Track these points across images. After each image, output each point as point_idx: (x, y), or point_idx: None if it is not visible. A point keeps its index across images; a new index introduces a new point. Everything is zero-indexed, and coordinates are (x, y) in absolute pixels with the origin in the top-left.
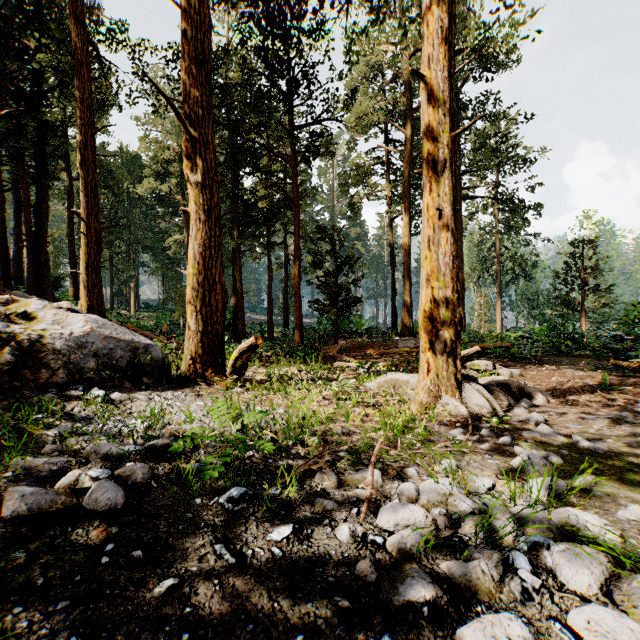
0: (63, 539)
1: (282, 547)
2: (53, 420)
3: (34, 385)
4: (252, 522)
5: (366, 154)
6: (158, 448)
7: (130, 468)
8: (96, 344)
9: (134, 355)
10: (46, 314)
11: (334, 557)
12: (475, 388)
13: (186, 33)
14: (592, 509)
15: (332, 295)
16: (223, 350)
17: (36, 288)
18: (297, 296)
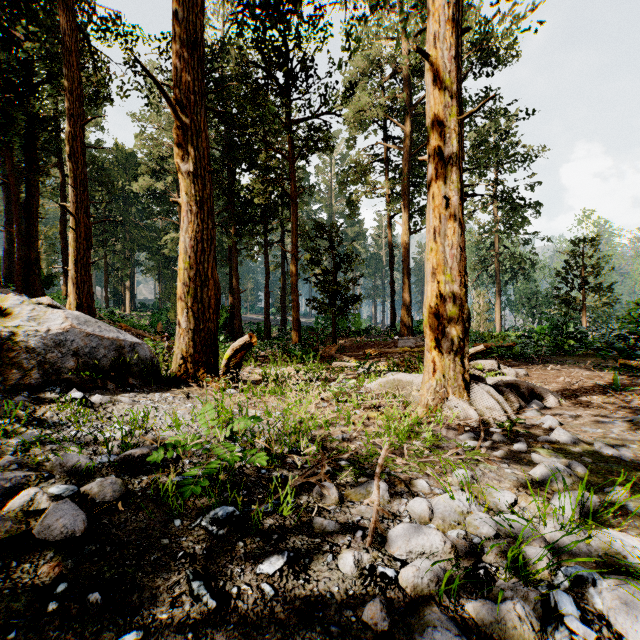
0: (4, 578)
1: (274, 583)
2: (19, 426)
3: (4, 387)
4: (239, 549)
5: (365, 151)
6: (135, 459)
7: (99, 484)
8: (76, 342)
9: (119, 354)
10: (23, 310)
11: (336, 596)
12: (484, 389)
13: (177, 14)
14: (632, 530)
15: (330, 293)
16: (216, 349)
17: (26, 286)
18: (294, 294)
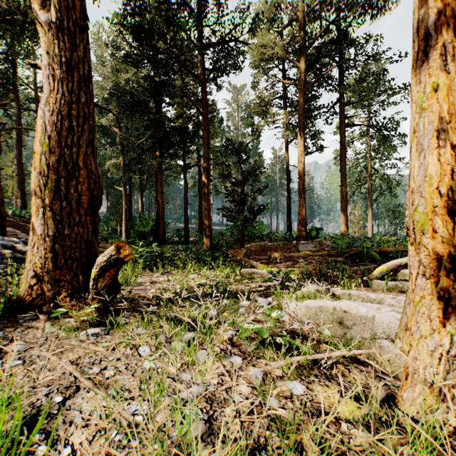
0: None
1: None
2: None
3: None
4: None
5: (266, 89)
6: None
7: None
8: None
9: None
10: None
11: None
12: None
13: None
14: None
15: (239, 202)
16: (91, 262)
17: None
18: (206, 203)
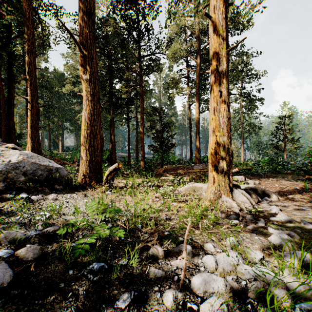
0: None
1: None
2: None
3: None
4: (105, 290)
5: (177, 72)
6: (50, 233)
7: (26, 249)
8: (26, 167)
9: (49, 173)
10: None
11: None
12: (240, 192)
13: None
14: None
15: (160, 142)
16: (101, 170)
17: (8, 139)
18: (142, 143)
